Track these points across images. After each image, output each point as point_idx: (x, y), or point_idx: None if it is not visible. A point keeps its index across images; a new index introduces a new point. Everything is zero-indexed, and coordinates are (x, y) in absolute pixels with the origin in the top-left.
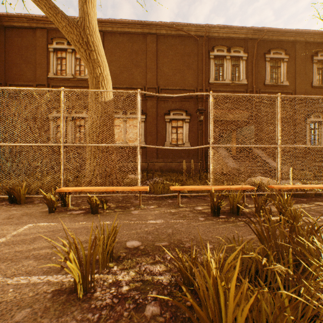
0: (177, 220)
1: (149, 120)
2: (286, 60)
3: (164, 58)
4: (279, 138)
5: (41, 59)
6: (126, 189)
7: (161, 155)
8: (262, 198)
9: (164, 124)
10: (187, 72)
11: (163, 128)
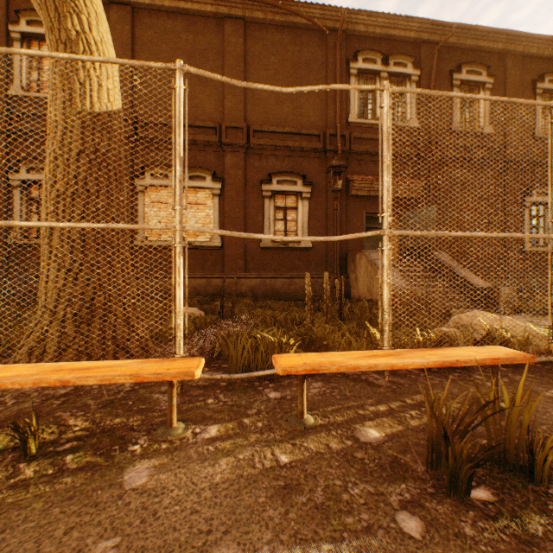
0: (310, 552)
1: (230, 193)
2: (489, 87)
3: (260, 69)
4: None
5: None
6: (116, 375)
7: (254, 263)
8: None
9: (260, 201)
10: (306, 100)
11: (258, 210)
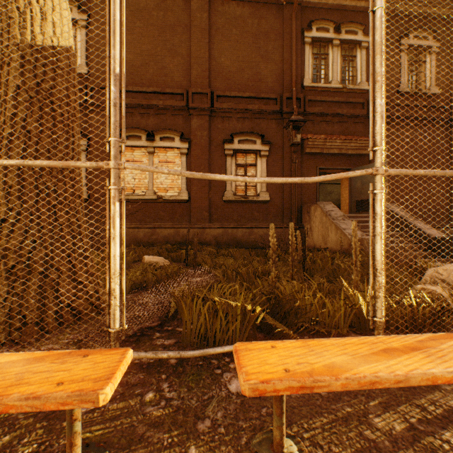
0: None
1: (196, 152)
2: (435, 51)
3: (223, 40)
4: None
5: None
6: None
7: (218, 215)
8: None
9: (223, 159)
10: (264, 67)
11: (221, 167)
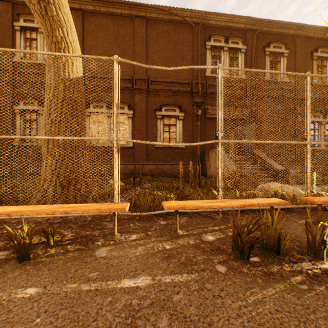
0: (178, 276)
1: (138, 117)
2: (286, 55)
3: (155, 46)
4: (309, 131)
5: (4, 39)
6: (90, 209)
7: (152, 156)
8: (324, 227)
9: (155, 121)
10: (181, 63)
11: (154, 126)
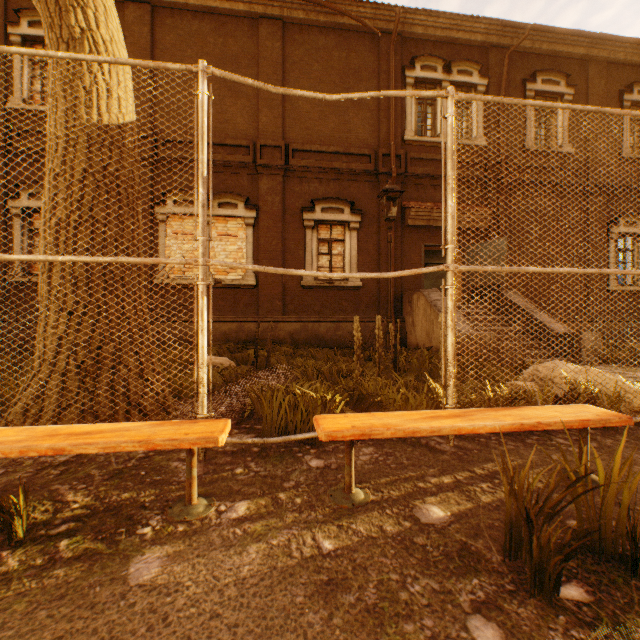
0: None
1: (266, 223)
2: (569, 99)
3: (301, 77)
4: None
5: None
6: (122, 442)
7: (294, 305)
8: None
9: (301, 233)
10: (354, 115)
11: (299, 243)
